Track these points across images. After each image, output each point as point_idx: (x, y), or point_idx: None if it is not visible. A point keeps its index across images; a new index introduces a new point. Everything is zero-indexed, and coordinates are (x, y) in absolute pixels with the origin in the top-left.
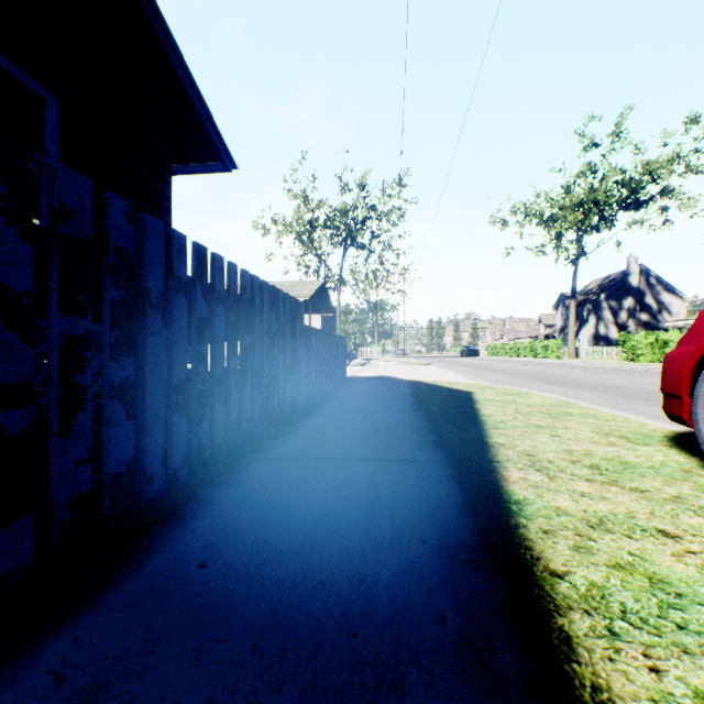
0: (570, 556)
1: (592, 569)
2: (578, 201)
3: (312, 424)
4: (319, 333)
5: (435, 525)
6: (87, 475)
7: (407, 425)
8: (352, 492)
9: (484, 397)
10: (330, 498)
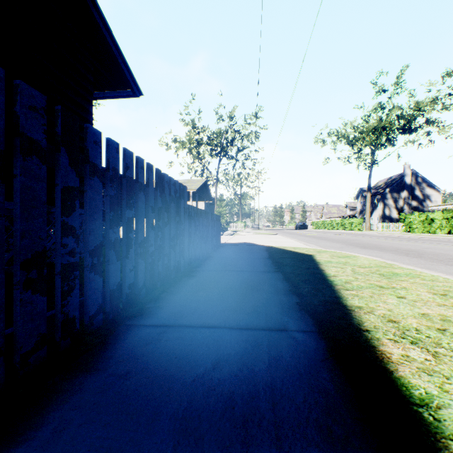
0: None
1: None
2: (372, 127)
3: (192, 284)
4: (200, 211)
5: None
6: None
7: (270, 285)
8: (224, 381)
9: (323, 259)
10: (198, 395)
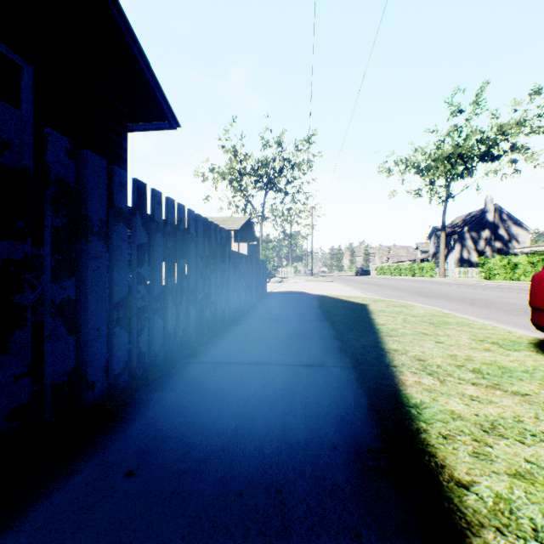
0: (471, 463)
1: (495, 478)
2: (447, 155)
3: (238, 331)
4: (245, 257)
5: (344, 429)
6: (26, 387)
7: (316, 332)
8: (270, 395)
9: (377, 309)
10: (251, 402)
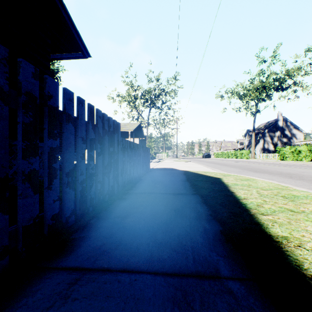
0: None
1: None
2: (256, 87)
3: (121, 208)
4: (132, 144)
5: None
6: None
7: (192, 209)
8: None
9: (230, 182)
10: None
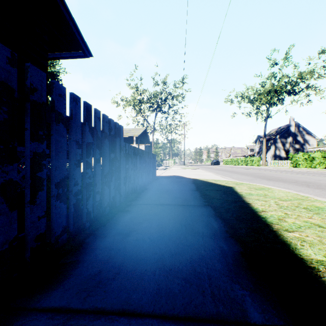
0: None
1: None
2: (268, 90)
3: (123, 223)
4: (137, 150)
5: None
6: None
7: (204, 224)
8: None
9: (244, 191)
10: None
